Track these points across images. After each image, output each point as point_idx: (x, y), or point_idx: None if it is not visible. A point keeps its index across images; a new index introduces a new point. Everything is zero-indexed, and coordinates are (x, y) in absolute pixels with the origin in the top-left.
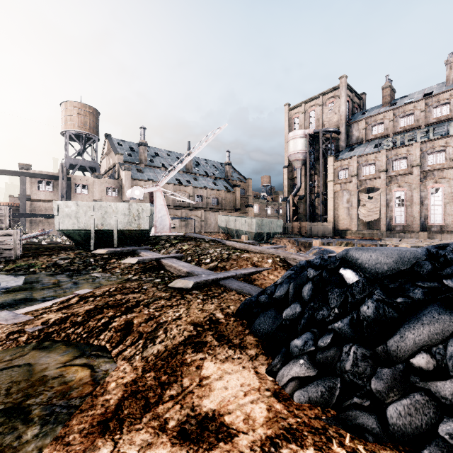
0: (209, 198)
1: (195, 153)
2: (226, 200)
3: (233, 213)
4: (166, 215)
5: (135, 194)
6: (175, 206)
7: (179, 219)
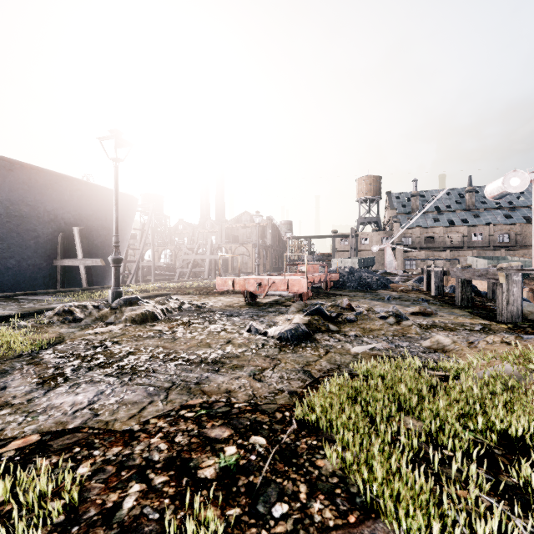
0: (492, 235)
1: (416, 218)
2: (525, 235)
3: (526, 251)
4: (393, 260)
5: (373, 249)
6: (445, 247)
7: (440, 260)
